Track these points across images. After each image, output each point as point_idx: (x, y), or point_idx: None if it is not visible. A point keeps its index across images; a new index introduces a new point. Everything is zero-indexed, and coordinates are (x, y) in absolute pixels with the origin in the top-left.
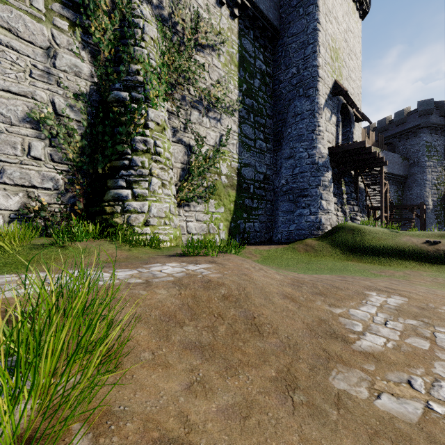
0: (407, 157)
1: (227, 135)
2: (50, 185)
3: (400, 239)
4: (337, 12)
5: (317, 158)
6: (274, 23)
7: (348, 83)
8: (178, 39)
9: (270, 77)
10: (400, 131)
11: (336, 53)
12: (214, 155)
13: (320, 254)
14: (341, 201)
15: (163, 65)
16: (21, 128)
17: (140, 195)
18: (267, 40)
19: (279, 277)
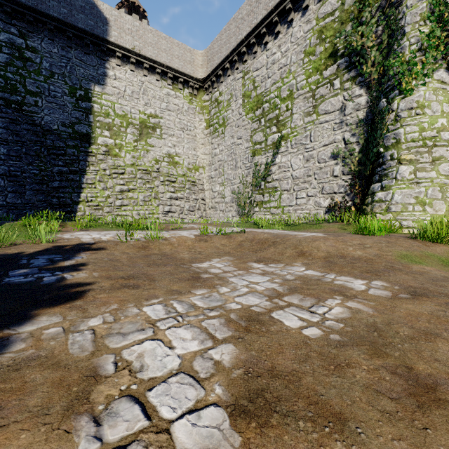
0: None
1: None
2: (342, 190)
3: None
4: None
5: None
6: None
7: None
8: None
9: None
10: None
11: None
12: None
13: None
14: None
15: (428, 35)
16: (329, 162)
17: (387, 185)
18: None
19: (354, 252)
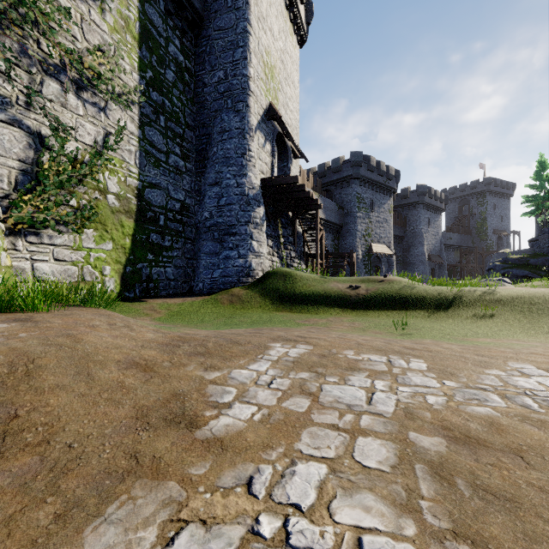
0: (342, 206)
1: (117, 134)
2: None
3: (329, 285)
4: (273, 24)
5: (247, 188)
6: (196, 4)
7: (285, 111)
8: None
9: (191, 75)
10: (337, 179)
11: (271, 71)
12: (91, 159)
13: (248, 305)
14: (278, 245)
15: None
16: None
17: None
18: (186, 23)
19: (150, 336)
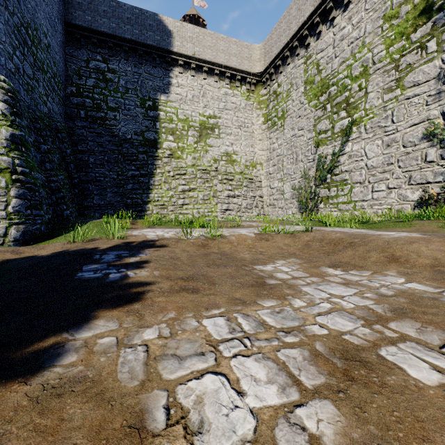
0: None
1: None
2: (440, 178)
3: None
4: None
5: None
6: None
7: None
8: None
9: None
10: None
11: None
12: None
13: None
14: None
15: None
16: (420, 145)
17: None
18: None
19: None
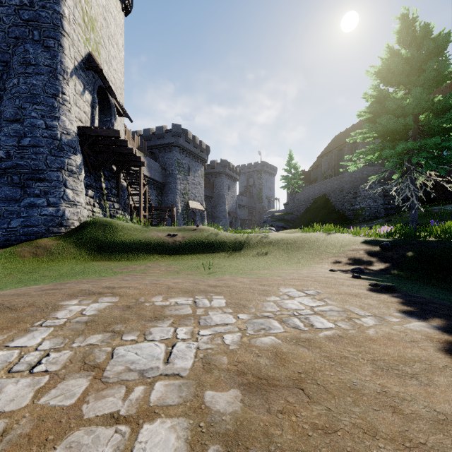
0: (165, 168)
1: None
2: None
3: (149, 234)
4: None
5: (60, 132)
6: None
7: (108, 68)
8: None
9: None
10: (161, 144)
11: (91, 22)
12: None
13: (58, 257)
14: (100, 196)
15: None
16: None
17: None
18: None
19: None
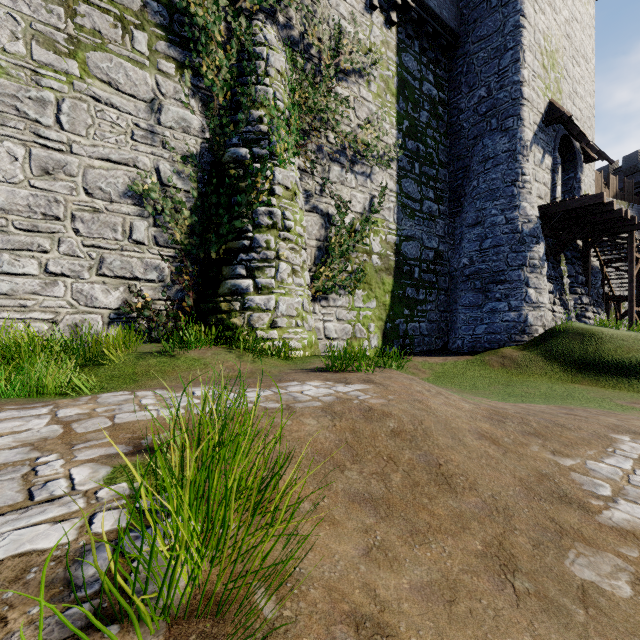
0: None
1: (380, 196)
2: (154, 276)
3: None
4: None
5: (520, 223)
6: (451, 24)
7: (571, 103)
8: (313, 68)
9: (445, 106)
10: None
11: (551, 59)
12: (362, 226)
13: (527, 371)
14: (560, 288)
15: (294, 106)
16: (121, 205)
17: (265, 286)
18: (439, 52)
19: (467, 407)
